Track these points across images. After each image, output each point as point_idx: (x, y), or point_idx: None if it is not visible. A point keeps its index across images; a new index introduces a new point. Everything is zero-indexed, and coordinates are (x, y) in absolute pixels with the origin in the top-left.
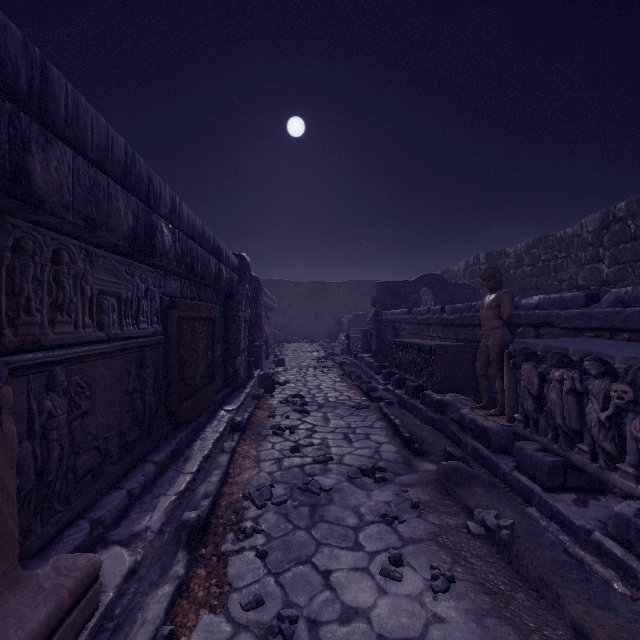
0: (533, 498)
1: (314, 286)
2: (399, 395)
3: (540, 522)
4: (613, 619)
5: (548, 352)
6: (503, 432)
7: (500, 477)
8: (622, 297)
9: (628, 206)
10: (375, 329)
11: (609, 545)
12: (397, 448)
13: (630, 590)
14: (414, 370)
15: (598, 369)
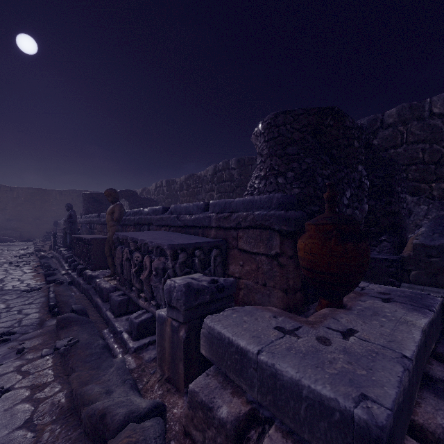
0: (109, 323)
1: (33, 192)
2: (73, 276)
3: (106, 336)
4: (90, 373)
5: (124, 239)
6: (112, 289)
7: (102, 316)
8: (172, 209)
9: (223, 164)
10: (69, 228)
11: (125, 336)
12: (41, 315)
13: (123, 355)
14: (83, 257)
15: (135, 246)
